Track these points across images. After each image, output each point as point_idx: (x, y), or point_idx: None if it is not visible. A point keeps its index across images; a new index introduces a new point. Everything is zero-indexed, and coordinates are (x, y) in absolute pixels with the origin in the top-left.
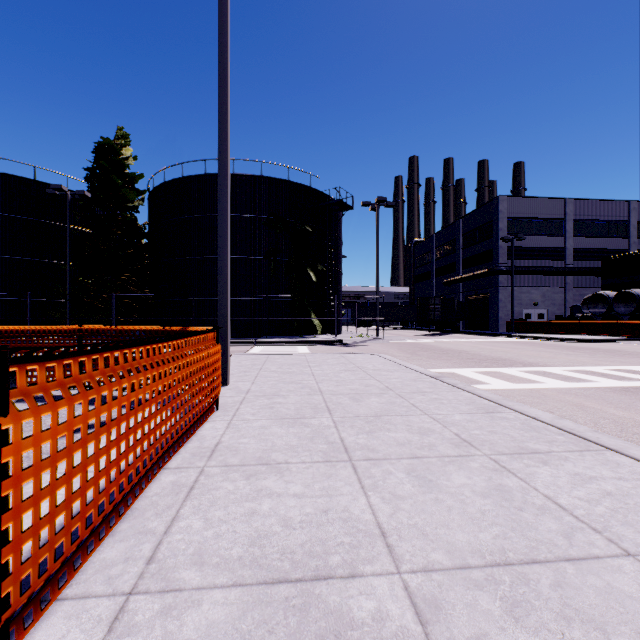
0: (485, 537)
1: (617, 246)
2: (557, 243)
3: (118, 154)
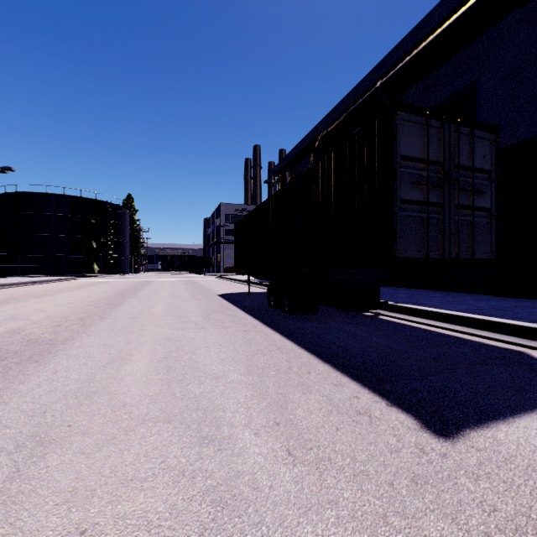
0: None
1: None
2: None
3: None
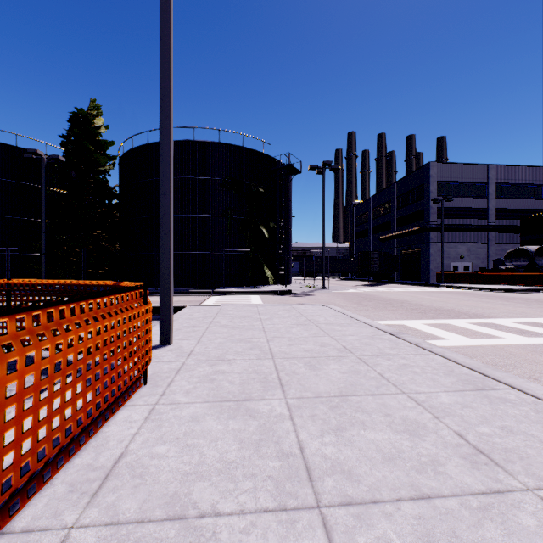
0: None
1: (534, 206)
2: (481, 204)
3: (91, 123)
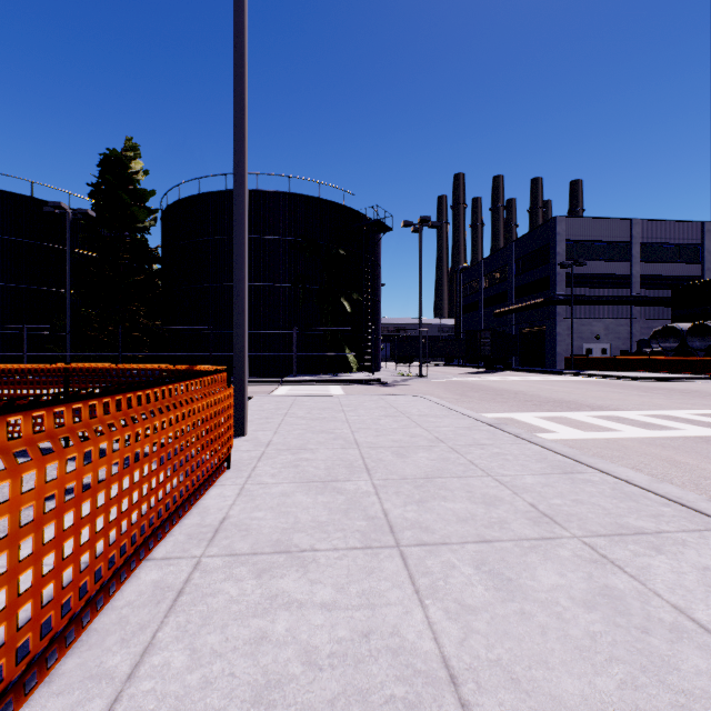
0: (606, 685)
1: (689, 273)
2: (622, 269)
3: (126, 168)
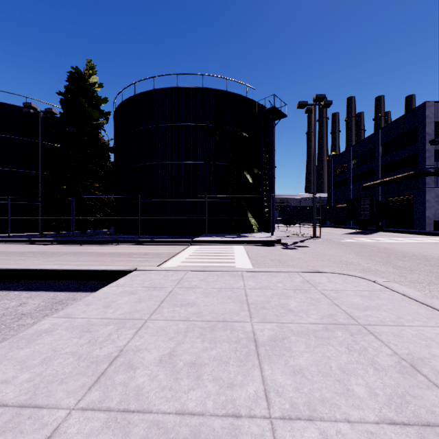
0: None
1: None
2: None
3: (86, 82)
